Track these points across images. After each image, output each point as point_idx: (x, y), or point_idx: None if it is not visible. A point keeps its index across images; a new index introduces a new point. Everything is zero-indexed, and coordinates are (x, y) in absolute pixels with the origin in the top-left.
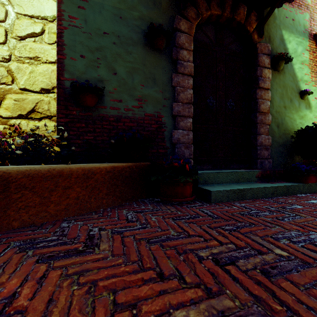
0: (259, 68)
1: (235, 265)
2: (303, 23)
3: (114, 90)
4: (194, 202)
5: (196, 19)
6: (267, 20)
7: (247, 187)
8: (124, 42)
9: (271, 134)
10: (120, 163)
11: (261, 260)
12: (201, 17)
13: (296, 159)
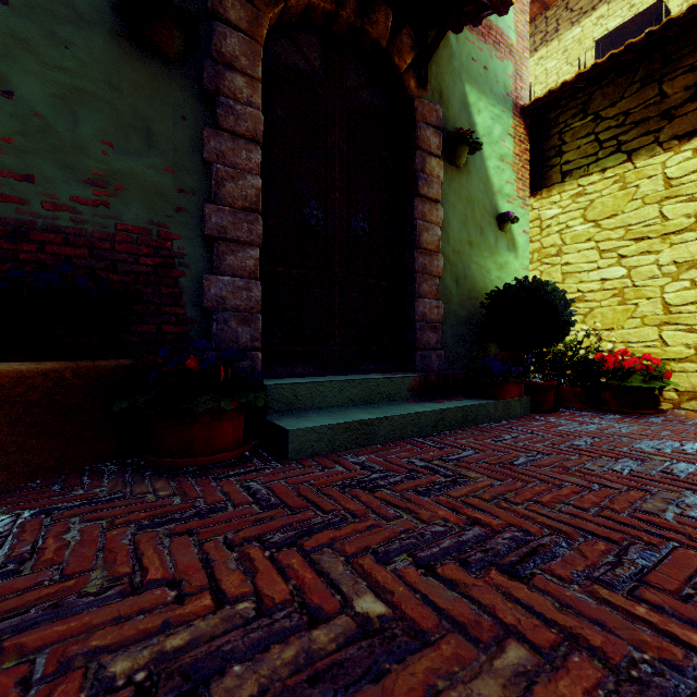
0: (419, 153)
1: (202, 695)
2: (504, 79)
3: (2, 142)
4: (247, 463)
5: (272, 5)
6: (434, 52)
7: (381, 415)
8: (41, 7)
9: (444, 299)
10: (13, 362)
11: (300, 650)
12: (284, 4)
13: (492, 350)
